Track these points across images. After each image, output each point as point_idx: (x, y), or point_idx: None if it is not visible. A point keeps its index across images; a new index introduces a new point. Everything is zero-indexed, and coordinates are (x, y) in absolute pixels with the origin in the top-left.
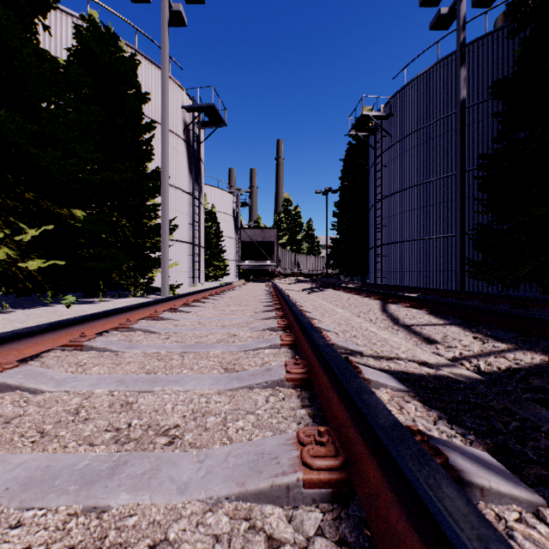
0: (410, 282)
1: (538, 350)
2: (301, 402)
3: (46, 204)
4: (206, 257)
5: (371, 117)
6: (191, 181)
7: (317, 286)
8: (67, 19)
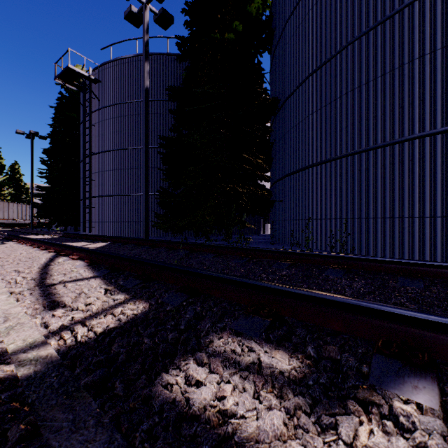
0: (116, 231)
1: (145, 297)
2: None
3: None
4: None
5: (79, 73)
6: None
7: (2, 238)
8: None
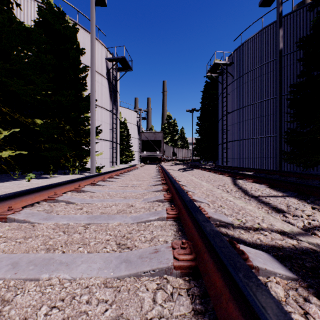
0: (244, 165)
1: None
2: (192, 304)
3: (17, 115)
4: (121, 150)
5: (220, 64)
6: (111, 103)
7: (188, 167)
8: (34, 3)
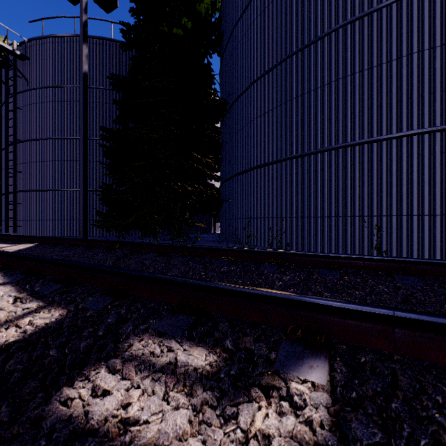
0: (48, 231)
1: (63, 303)
2: None
3: None
4: None
5: None
6: None
7: None
8: None
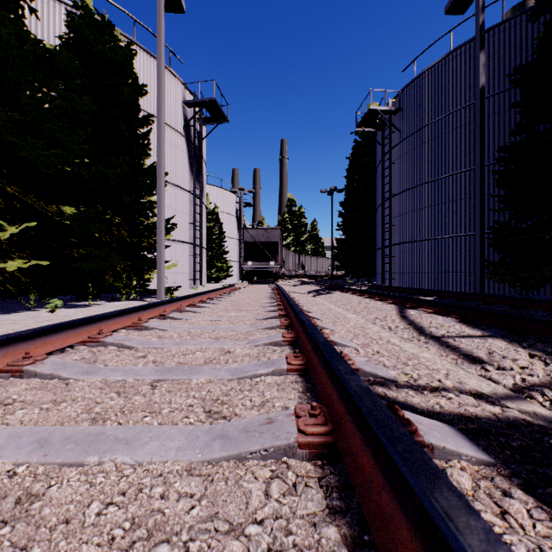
0: (420, 284)
1: None
2: (326, 499)
3: (31, 200)
4: (208, 258)
5: (379, 111)
6: (192, 179)
7: (323, 288)
8: (60, 8)
